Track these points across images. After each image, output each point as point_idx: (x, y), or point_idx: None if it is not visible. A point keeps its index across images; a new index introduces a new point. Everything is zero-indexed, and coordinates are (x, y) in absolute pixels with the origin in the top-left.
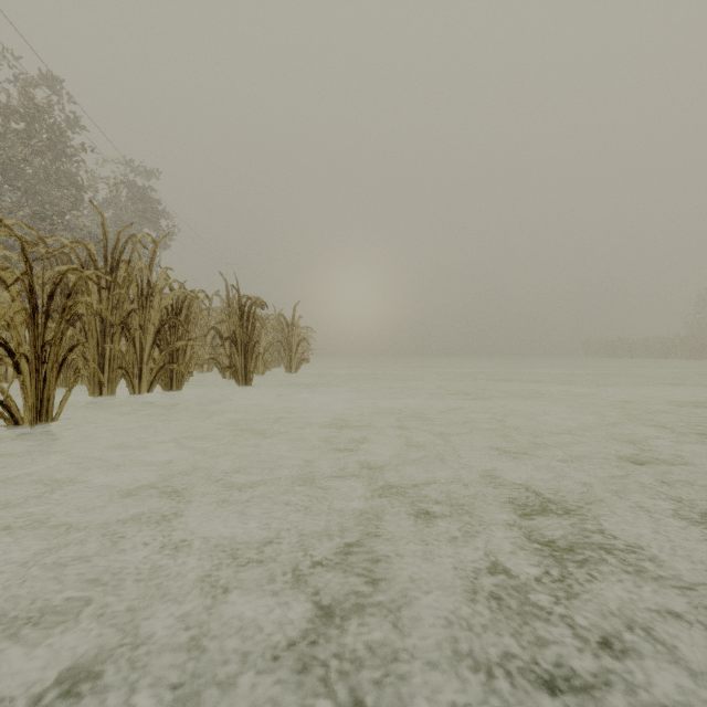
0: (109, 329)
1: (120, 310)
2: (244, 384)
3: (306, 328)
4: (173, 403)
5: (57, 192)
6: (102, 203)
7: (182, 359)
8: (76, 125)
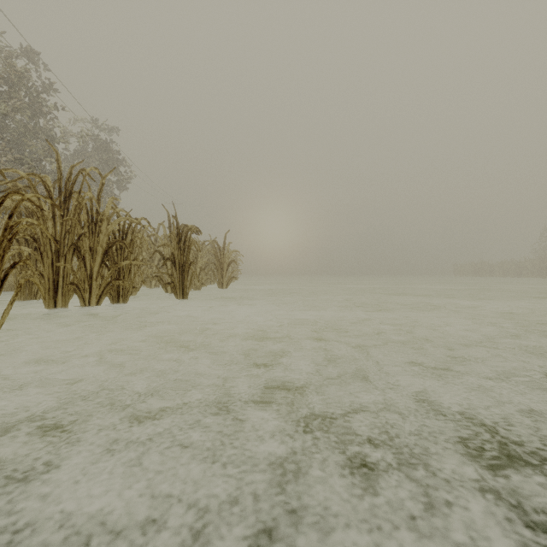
0: (63, 250)
1: (72, 234)
2: (181, 298)
3: (236, 253)
4: (120, 314)
5: (34, 142)
6: (73, 153)
7: (128, 276)
8: (51, 89)
